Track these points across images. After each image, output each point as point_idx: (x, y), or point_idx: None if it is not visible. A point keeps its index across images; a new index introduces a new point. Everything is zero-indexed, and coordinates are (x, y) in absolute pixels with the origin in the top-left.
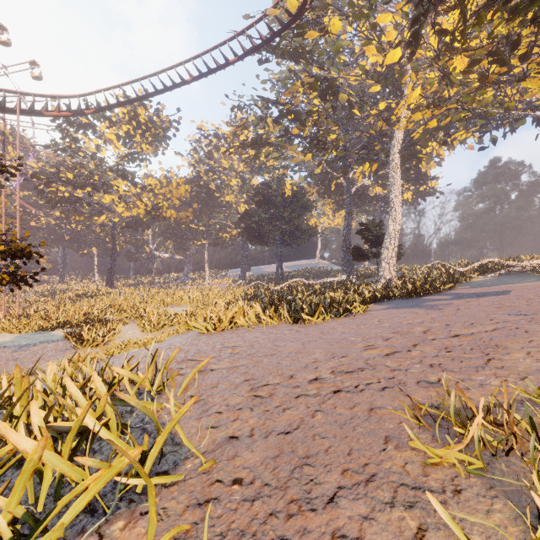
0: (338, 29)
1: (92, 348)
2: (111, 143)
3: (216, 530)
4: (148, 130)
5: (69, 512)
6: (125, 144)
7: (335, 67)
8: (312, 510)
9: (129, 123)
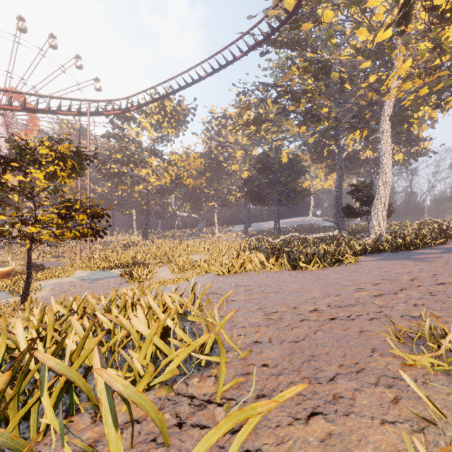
0: (331, 18)
1: (139, 283)
2: (146, 129)
3: (256, 387)
4: (172, 117)
5: (168, 368)
6: (156, 130)
7: (327, 51)
8: (319, 383)
9: (159, 113)
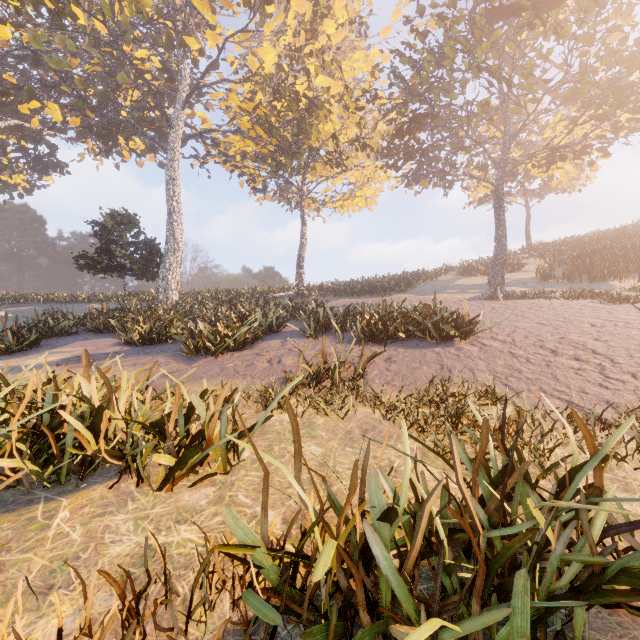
0: None
1: None
2: None
3: None
4: None
5: None
6: None
7: None
8: None
9: None
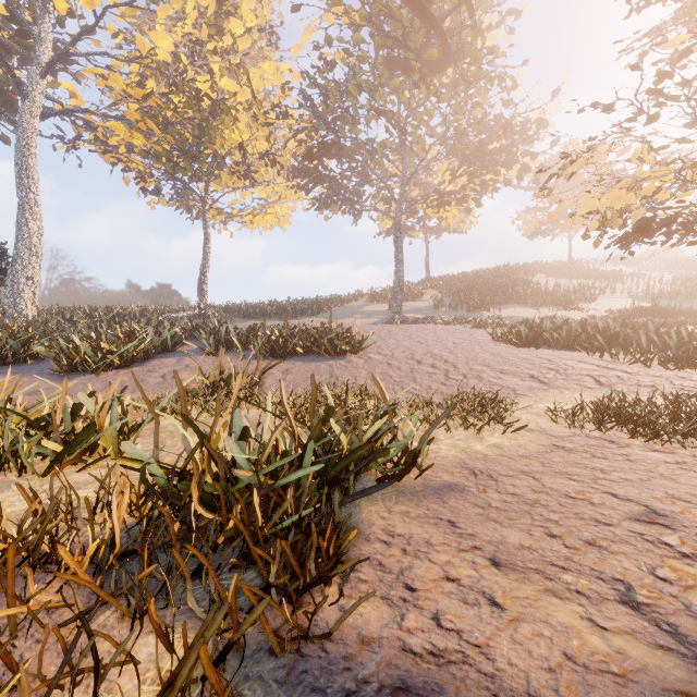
0: None
1: None
2: None
3: None
4: None
5: None
6: None
7: None
8: None
9: None
